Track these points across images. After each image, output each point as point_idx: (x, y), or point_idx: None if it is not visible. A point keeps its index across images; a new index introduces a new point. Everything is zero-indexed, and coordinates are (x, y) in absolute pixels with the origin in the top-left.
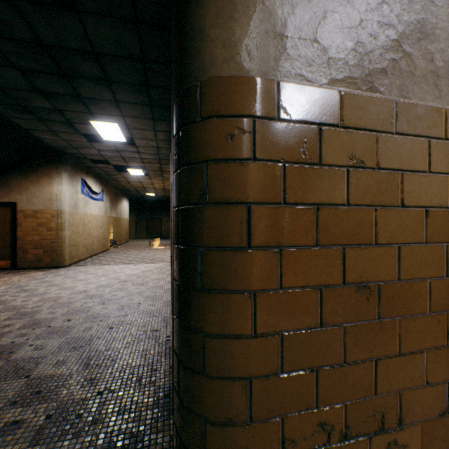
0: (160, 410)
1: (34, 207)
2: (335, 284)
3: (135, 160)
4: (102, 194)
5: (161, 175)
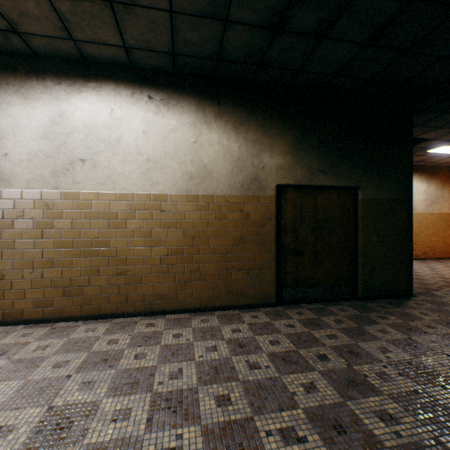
0: (374, 302)
1: None
2: None
3: None
4: None
5: None
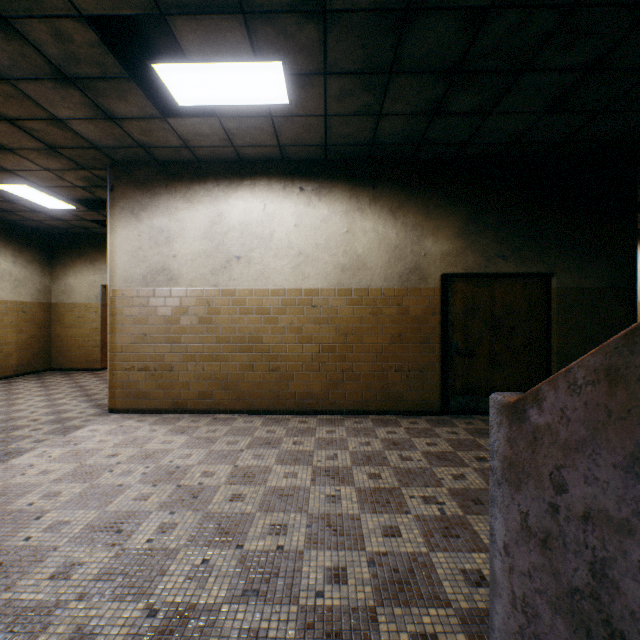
0: None
1: None
2: None
3: (8, 105)
4: None
5: None
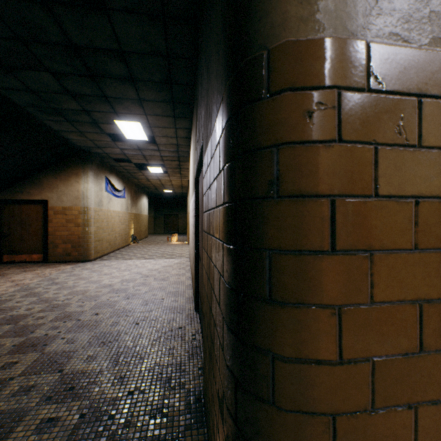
0: (192, 416)
1: (63, 204)
2: (438, 298)
3: (155, 158)
4: (124, 192)
5: (179, 172)
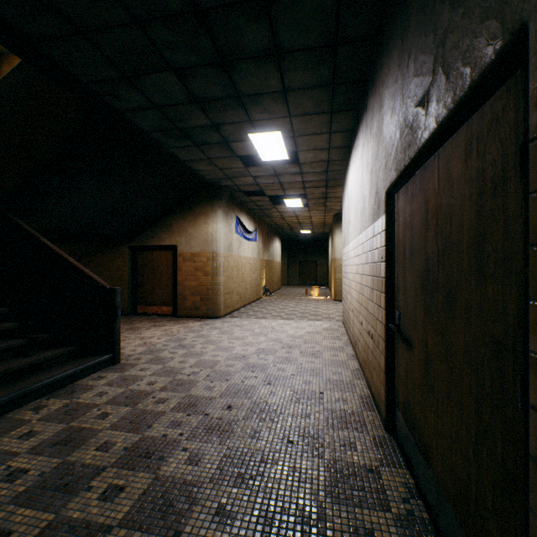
0: None
1: (192, 249)
2: None
3: (295, 185)
4: (255, 233)
5: (323, 203)
